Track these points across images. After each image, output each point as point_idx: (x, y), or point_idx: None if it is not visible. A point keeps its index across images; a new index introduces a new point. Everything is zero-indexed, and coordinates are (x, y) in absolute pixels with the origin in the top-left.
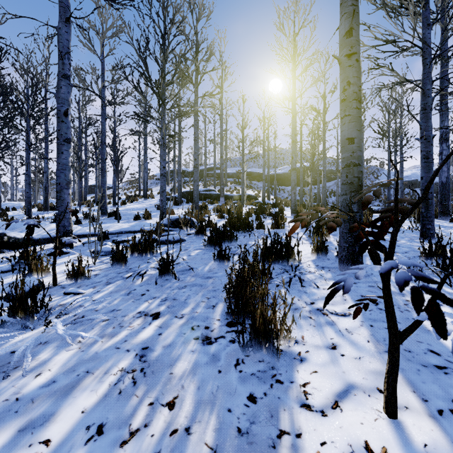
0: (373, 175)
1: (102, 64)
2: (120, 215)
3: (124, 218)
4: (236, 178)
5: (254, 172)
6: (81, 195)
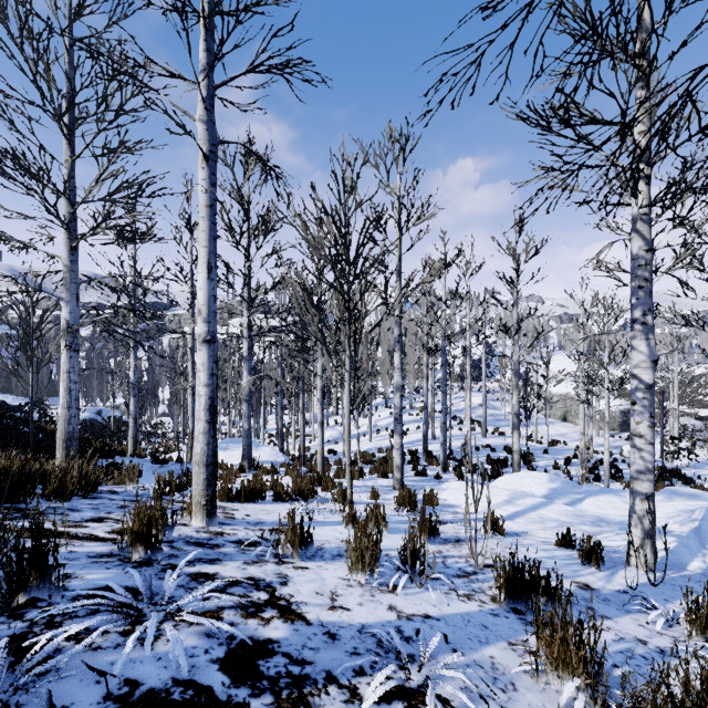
0: None
1: None
2: None
3: None
4: None
5: None
6: None
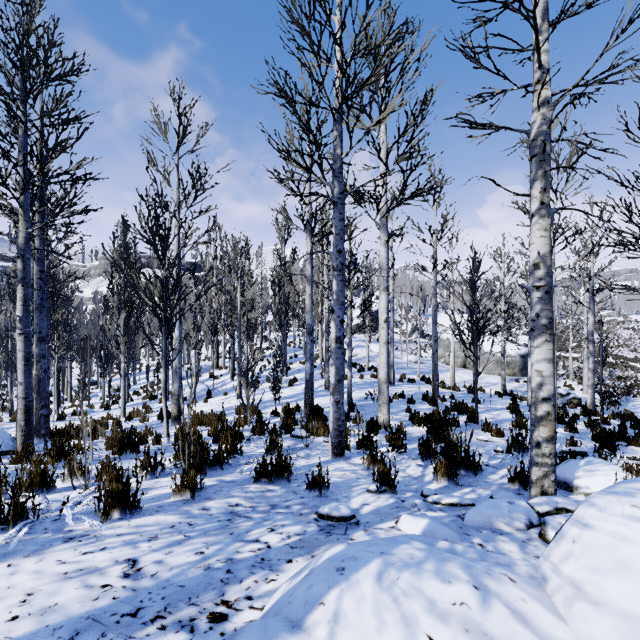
0: None
1: None
2: None
3: None
4: None
5: None
6: None
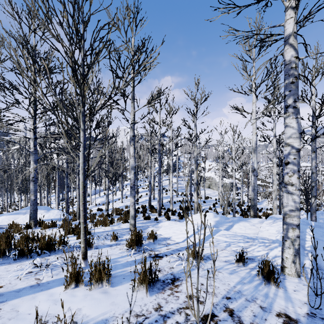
0: None
1: None
2: None
3: None
4: None
5: None
6: None
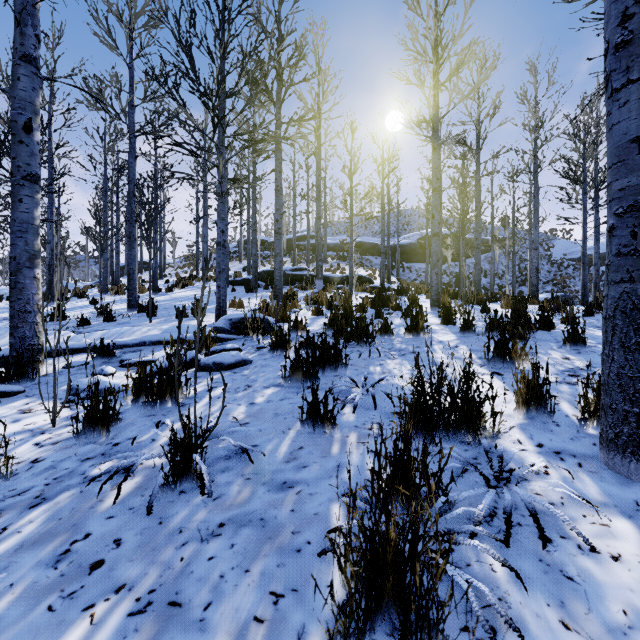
0: (541, 246)
1: (131, 71)
2: (159, 309)
3: (163, 314)
4: (340, 250)
5: (366, 242)
6: (112, 276)
